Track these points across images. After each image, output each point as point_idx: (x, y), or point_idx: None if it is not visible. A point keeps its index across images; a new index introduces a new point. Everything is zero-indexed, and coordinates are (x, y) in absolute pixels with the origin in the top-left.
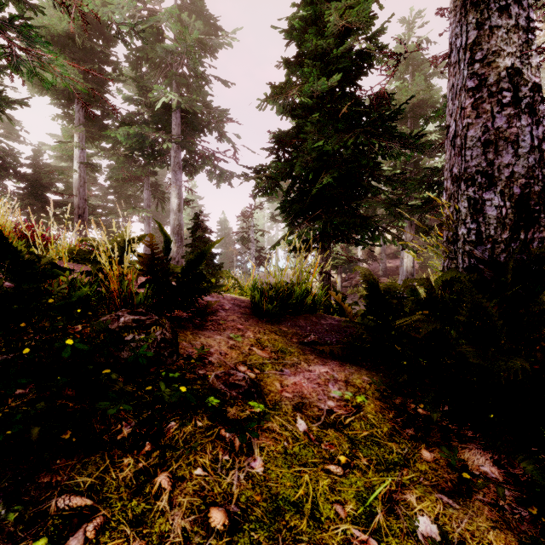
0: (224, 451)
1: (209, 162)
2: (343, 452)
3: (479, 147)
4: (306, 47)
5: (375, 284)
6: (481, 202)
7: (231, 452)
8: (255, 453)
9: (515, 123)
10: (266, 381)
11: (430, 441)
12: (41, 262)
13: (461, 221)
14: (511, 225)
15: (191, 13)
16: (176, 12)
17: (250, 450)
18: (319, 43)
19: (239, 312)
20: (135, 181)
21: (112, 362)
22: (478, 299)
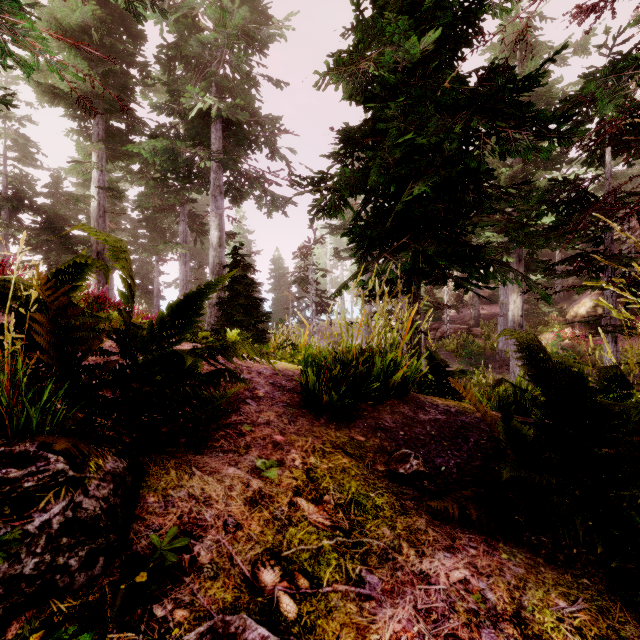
0: None
1: (258, 185)
2: None
3: None
4: None
5: (585, 381)
6: None
7: None
8: None
9: None
10: (323, 636)
11: None
12: None
13: None
14: None
15: None
16: None
17: None
18: None
19: (281, 402)
20: (169, 211)
21: None
22: None
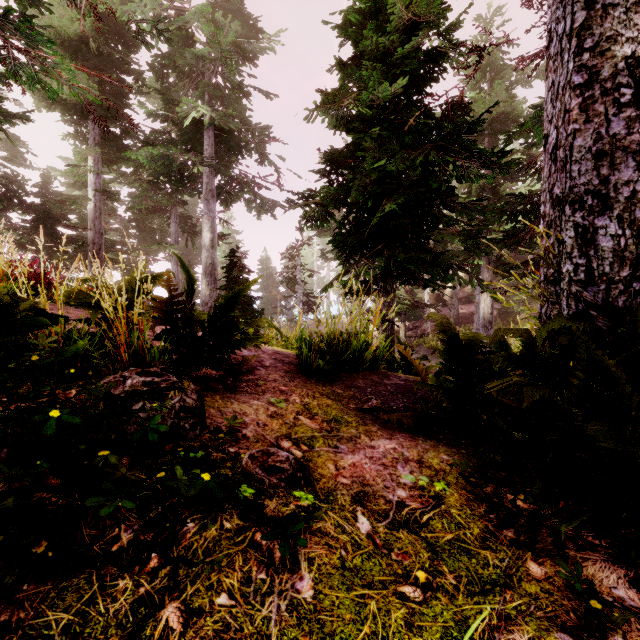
0: (259, 566)
1: (248, 189)
2: (421, 565)
3: (589, 160)
4: (365, 45)
5: (457, 336)
6: (592, 230)
7: (268, 567)
8: (302, 568)
9: (637, 127)
10: (316, 462)
11: (537, 548)
12: (20, 308)
13: (566, 255)
14: (632, 259)
15: (226, 12)
16: (209, 10)
17: (295, 564)
18: (381, 41)
19: (283, 369)
20: (161, 212)
21: (114, 438)
22: (597, 356)
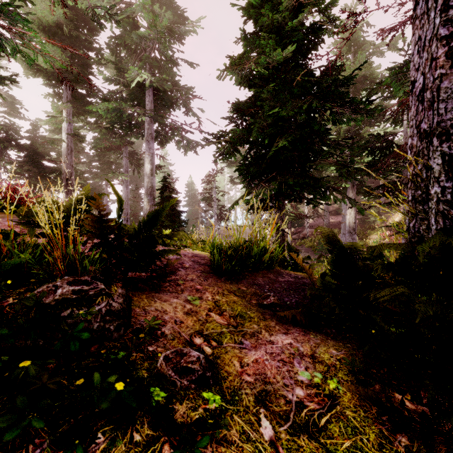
0: None
1: (178, 133)
2: None
3: None
4: (263, 21)
5: (345, 249)
6: None
7: None
8: None
9: None
10: (223, 359)
11: None
12: None
13: (434, 179)
14: None
15: (161, 5)
16: (148, 3)
17: None
18: (275, 17)
19: (199, 270)
20: (115, 150)
21: (42, 344)
22: None
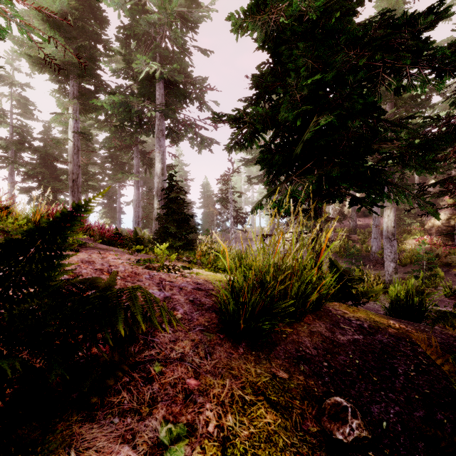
0: None
1: (191, 129)
2: None
3: None
4: None
5: None
6: None
7: None
8: None
9: None
10: None
11: None
12: None
13: None
14: None
15: None
16: None
17: None
18: None
19: (199, 325)
20: (126, 149)
21: None
22: None
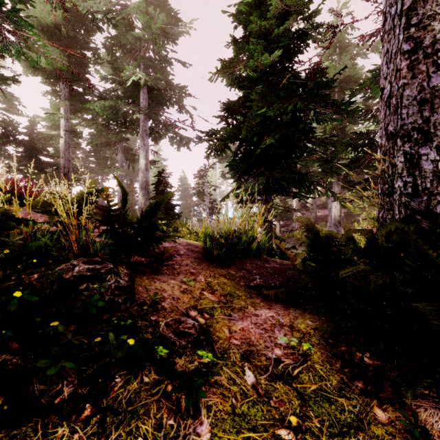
0: (169, 413)
1: (171, 129)
2: (293, 411)
3: (414, 106)
4: (252, 27)
5: (319, 234)
6: (417, 156)
7: (176, 414)
8: (202, 414)
9: None
10: (215, 327)
11: (381, 397)
12: None
13: (398, 175)
14: None
15: (156, 7)
16: (143, 5)
17: (197, 411)
18: (263, 24)
19: (193, 256)
20: (111, 146)
21: (64, 311)
22: (424, 250)
